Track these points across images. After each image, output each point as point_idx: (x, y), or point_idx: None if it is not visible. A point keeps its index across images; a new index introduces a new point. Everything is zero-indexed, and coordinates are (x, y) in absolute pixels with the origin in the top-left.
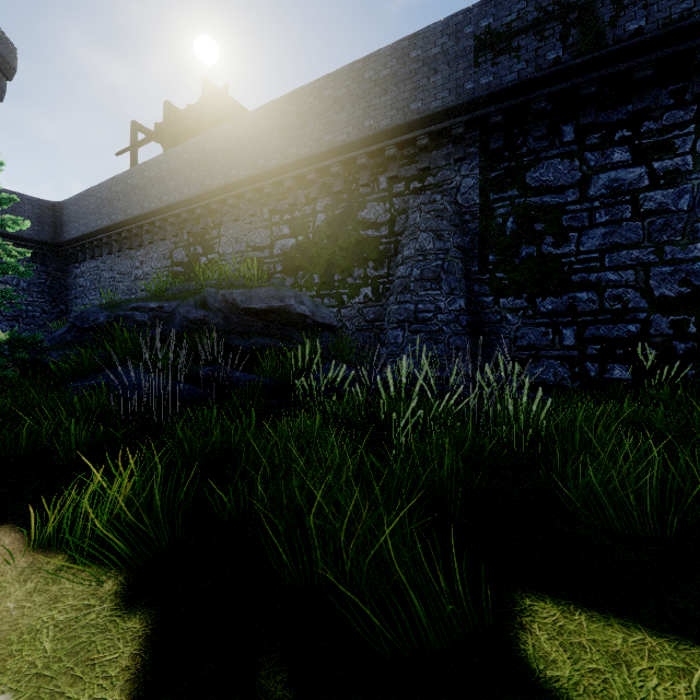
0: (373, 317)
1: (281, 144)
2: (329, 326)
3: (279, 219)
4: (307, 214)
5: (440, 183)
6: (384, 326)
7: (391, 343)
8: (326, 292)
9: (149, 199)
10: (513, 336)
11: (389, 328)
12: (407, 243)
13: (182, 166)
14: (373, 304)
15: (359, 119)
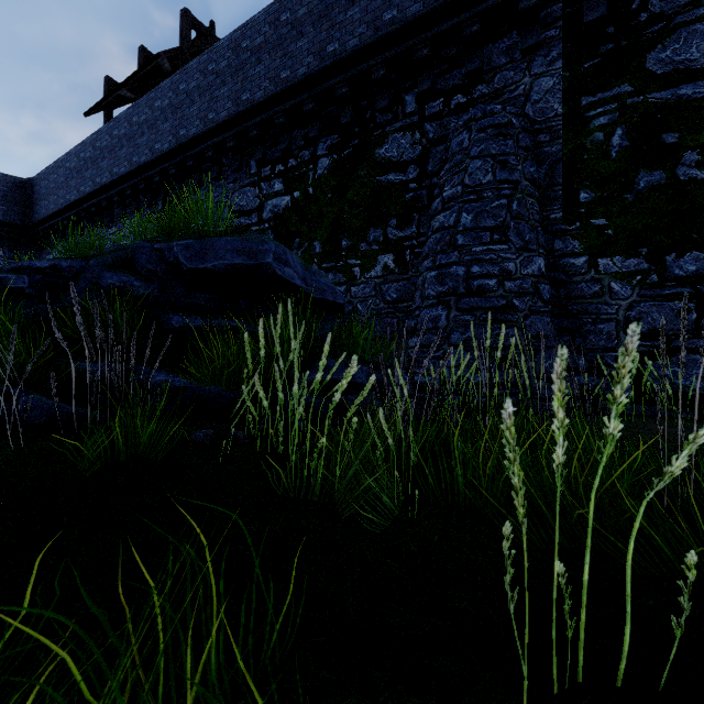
0: (396, 296)
1: (271, 68)
2: (332, 304)
3: (269, 172)
4: (306, 161)
5: (497, 91)
6: (414, 305)
7: (426, 329)
8: (330, 265)
9: (118, 163)
10: (623, 317)
11: (424, 306)
12: (449, 179)
13: (153, 117)
14: (396, 278)
15: (376, 12)
